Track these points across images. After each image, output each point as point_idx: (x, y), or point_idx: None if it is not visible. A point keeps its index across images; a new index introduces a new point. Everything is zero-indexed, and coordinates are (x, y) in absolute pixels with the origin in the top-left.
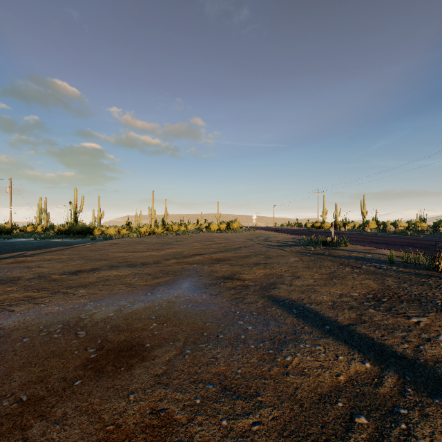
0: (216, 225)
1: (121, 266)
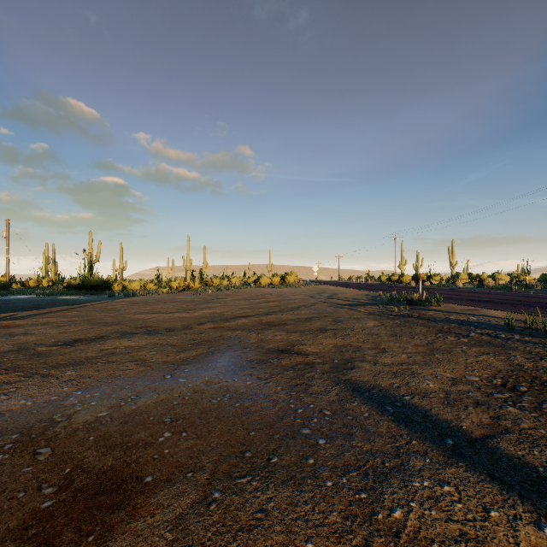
0: (267, 278)
1: (137, 333)
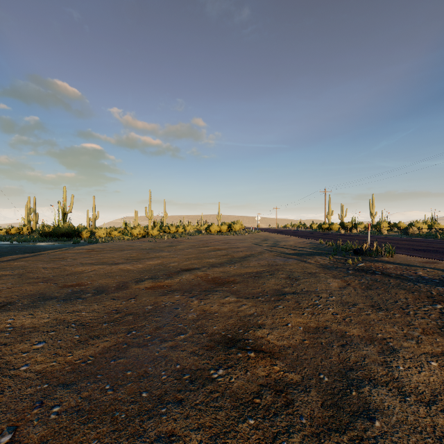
0: (216, 226)
1: (55, 297)
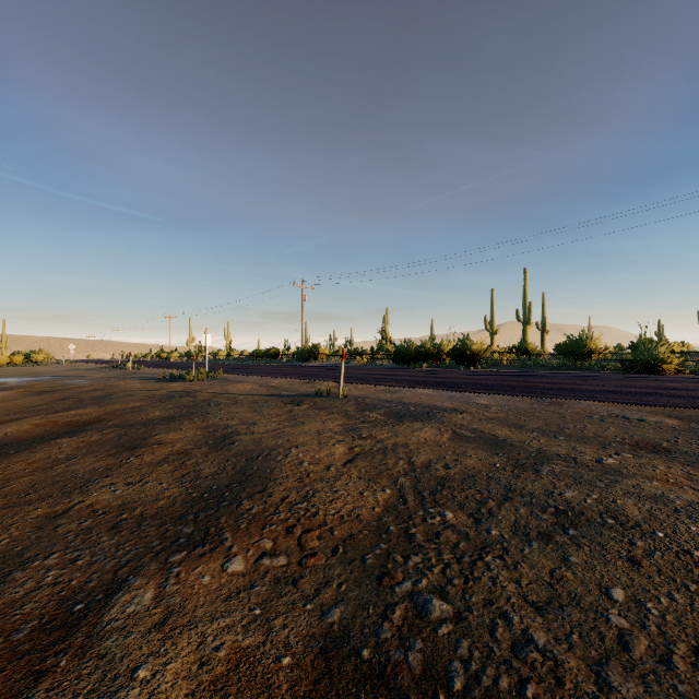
0: (5, 357)
1: None
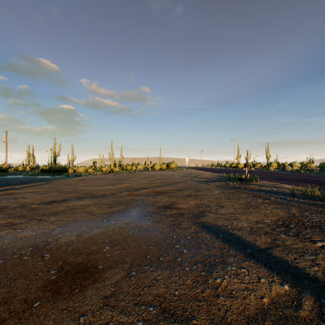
0: (159, 165)
1: (85, 197)
